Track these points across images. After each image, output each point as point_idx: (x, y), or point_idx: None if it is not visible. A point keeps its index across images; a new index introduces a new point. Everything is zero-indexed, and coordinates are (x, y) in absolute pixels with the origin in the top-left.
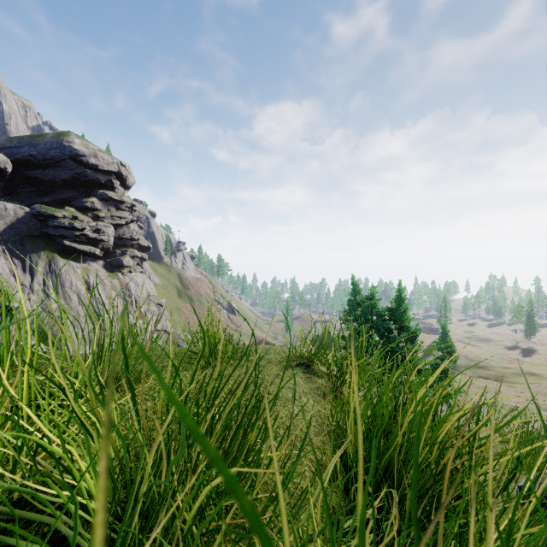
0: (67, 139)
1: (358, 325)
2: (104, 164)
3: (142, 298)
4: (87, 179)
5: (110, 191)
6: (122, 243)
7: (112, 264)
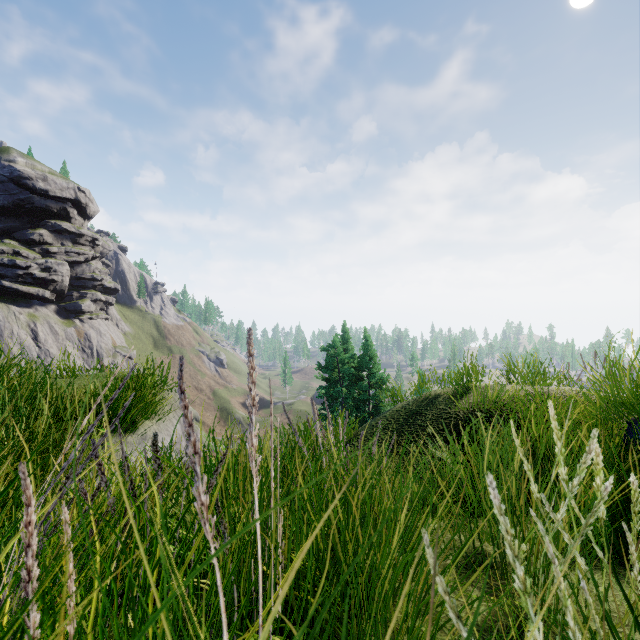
0: (6, 157)
1: (329, 373)
2: (56, 189)
3: (106, 350)
4: (34, 207)
5: (65, 221)
6: (81, 284)
7: (67, 309)
